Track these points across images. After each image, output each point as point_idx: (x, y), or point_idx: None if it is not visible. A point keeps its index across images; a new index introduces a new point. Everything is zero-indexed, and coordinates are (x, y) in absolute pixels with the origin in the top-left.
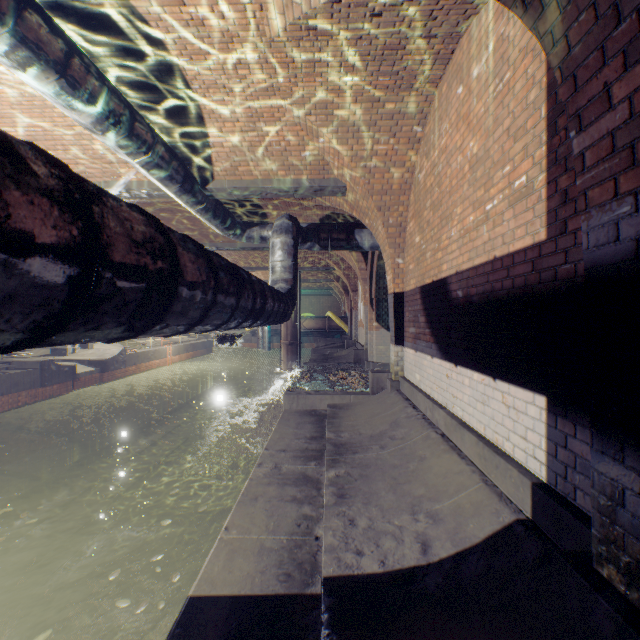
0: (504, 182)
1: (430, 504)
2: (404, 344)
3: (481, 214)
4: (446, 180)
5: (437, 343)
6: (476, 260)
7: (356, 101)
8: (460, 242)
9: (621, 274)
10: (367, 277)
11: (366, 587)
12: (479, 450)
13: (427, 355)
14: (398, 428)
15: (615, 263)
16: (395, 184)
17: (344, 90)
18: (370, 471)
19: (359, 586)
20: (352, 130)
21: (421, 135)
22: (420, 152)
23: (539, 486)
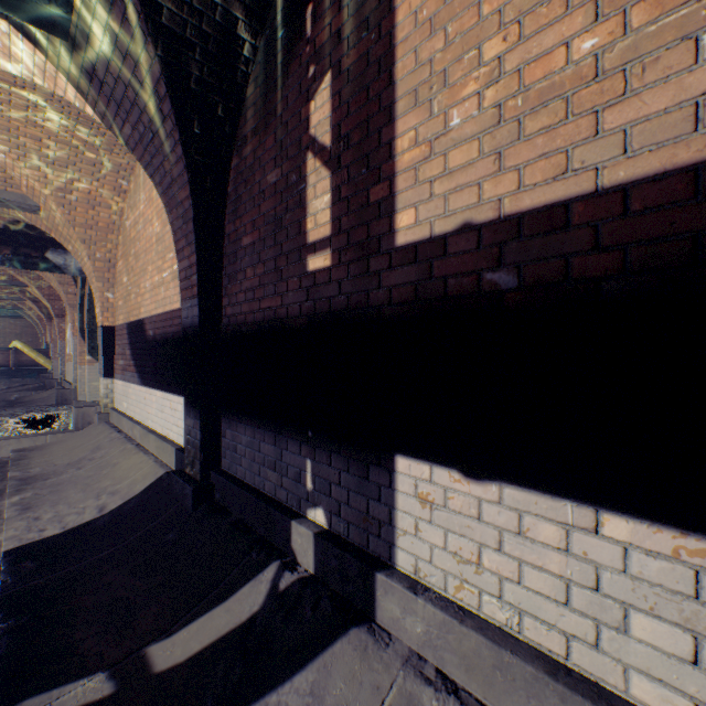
0: (171, 263)
1: (114, 487)
2: (116, 376)
3: (162, 278)
4: (144, 240)
5: (139, 372)
6: (160, 310)
7: (51, 139)
8: (152, 294)
9: (190, 333)
10: (78, 303)
11: (47, 541)
12: (157, 444)
13: (133, 384)
14: (100, 451)
15: (189, 328)
16: (103, 222)
17: (34, 125)
18: (63, 486)
19: (41, 543)
20: (47, 160)
21: (128, 188)
22: (128, 202)
23: (179, 449)
